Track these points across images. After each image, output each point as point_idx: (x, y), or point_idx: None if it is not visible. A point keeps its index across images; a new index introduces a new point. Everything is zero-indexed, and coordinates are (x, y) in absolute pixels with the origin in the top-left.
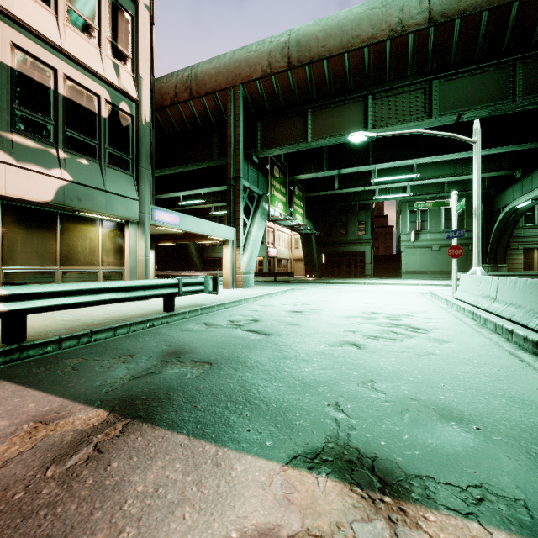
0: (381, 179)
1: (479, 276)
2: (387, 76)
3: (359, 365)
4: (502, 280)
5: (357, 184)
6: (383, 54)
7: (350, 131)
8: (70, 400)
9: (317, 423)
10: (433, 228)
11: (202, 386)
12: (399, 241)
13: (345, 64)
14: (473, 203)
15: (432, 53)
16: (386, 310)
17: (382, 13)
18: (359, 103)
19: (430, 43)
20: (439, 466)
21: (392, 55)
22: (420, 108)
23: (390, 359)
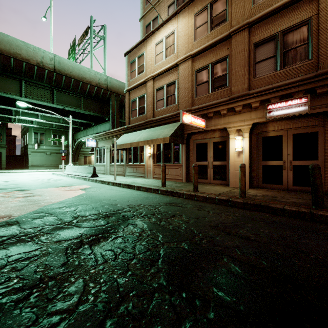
0: (24, 117)
1: (72, 166)
2: (34, 78)
3: (54, 183)
4: (78, 167)
5: (1, 112)
6: (33, 69)
7: (11, 93)
8: (1, 192)
9: (57, 186)
10: (47, 143)
11: (27, 188)
12: (27, 148)
13: (11, 62)
14: (70, 142)
15: (55, 81)
16: (44, 178)
17: (34, 53)
18: (17, 81)
19: (54, 77)
20: (74, 185)
21: (37, 72)
22: (49, 97)
23: (59, 182)
